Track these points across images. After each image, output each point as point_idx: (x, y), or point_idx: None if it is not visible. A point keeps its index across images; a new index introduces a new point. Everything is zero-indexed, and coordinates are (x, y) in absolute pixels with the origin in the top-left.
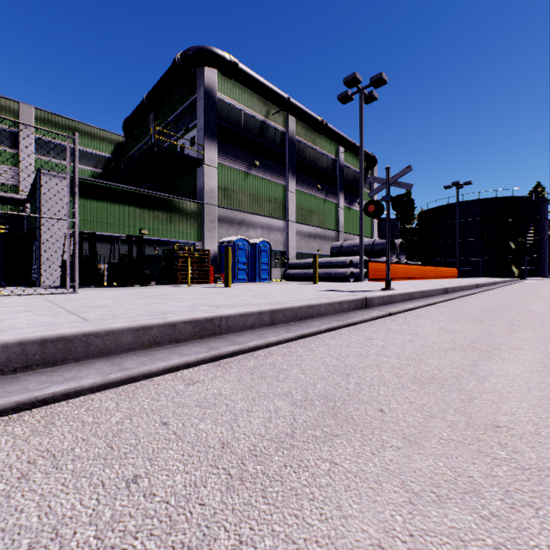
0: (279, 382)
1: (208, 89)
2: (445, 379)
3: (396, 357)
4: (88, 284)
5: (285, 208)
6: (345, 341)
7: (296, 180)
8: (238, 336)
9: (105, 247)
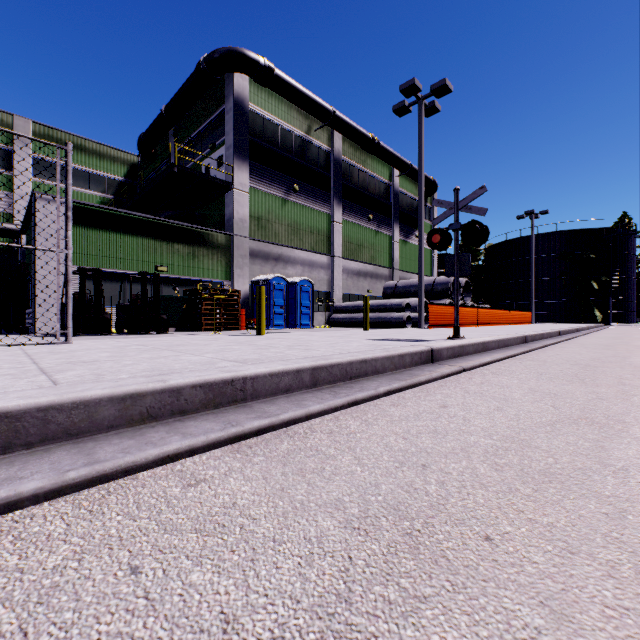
0: (325, 481)
1: (238, 99)
2: (568, 474)
3: (487, 436)
4: (91, 331)
5: (330, 241)
6: (413, 410)
7: (342, 209)
8: (268, 404)
9: (114, 286)
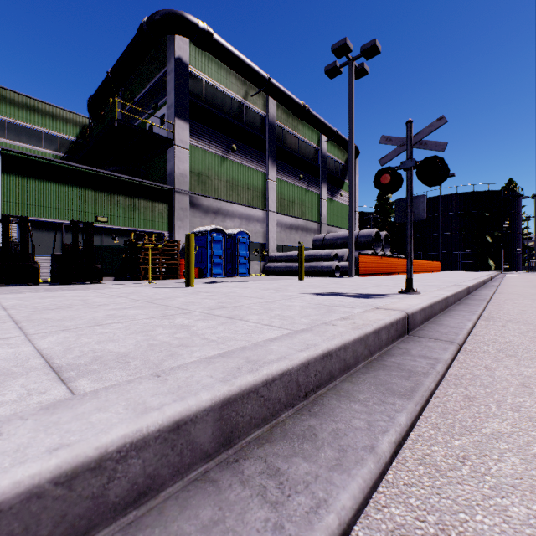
0: None
1: (179, 61)
2: None
3: None
4: (16, 281)
5: (265, 197)
6: None
7: (276, 168)
8: None
9: (51, 236)
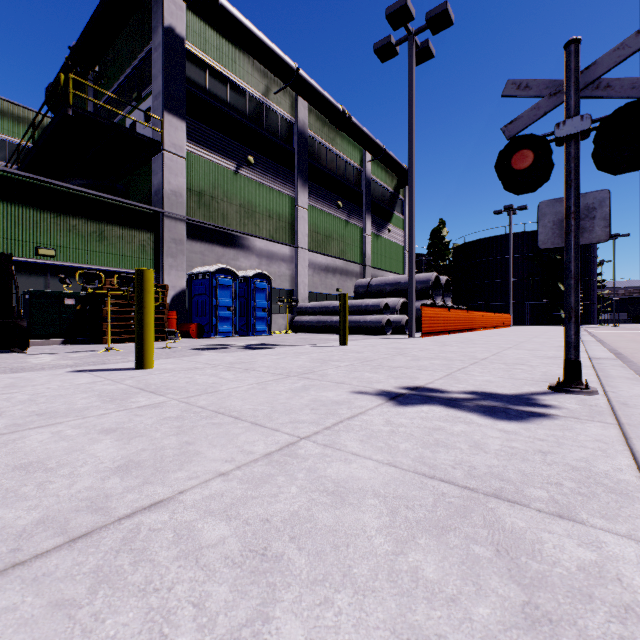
0: None
1: (170, 32)
2: None
3: None
4: None
5: (293, 229)
6: None
7: (308, 192)
8: None
9: None
